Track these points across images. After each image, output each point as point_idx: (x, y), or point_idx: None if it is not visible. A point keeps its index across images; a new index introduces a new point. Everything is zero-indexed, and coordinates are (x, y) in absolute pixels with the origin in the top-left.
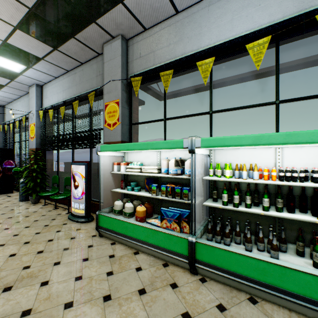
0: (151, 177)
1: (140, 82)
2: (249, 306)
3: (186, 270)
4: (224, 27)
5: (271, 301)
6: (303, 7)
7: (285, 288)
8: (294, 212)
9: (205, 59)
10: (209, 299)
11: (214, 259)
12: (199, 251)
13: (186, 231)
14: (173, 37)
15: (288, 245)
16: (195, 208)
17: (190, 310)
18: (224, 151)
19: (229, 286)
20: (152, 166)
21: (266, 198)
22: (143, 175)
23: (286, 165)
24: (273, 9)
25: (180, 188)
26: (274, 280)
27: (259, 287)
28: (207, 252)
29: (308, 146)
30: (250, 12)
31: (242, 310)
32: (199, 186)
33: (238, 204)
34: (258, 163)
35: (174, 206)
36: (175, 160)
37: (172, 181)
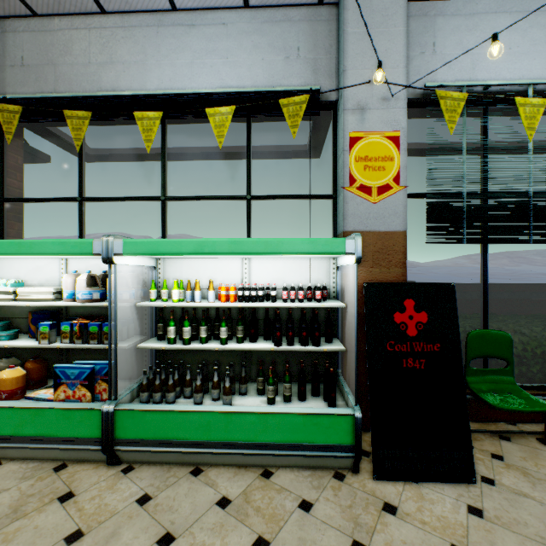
0: (48, 309)
1: (18, 116)
2: (188, 482)
3: (101, 464)
4: (182, 69)
5: (220, 463)
6: (274, 83)
7: (232, 440)
8: (256, 341)
9: (149, 112)
10: (129, 494)
11: (144, 430)
12: (122, 424)
13: (106, 397)
14: (96, 52)
15: (254, 384)
16: (115, 355)
17: (85, 524)
18: (180, 262)
19: (169, 464)
20: (46, 287)
21: (224, 326)
22: (20, 305)
23: (254, 281)
24: (243, 71)
25: (99, 324)
26: (220, 434)
27: (203, 450)
28: (135, 422)
29: (275, 258)
30: (216, 63)
31: (176, 490)
32: (142, 318)
33: (189, 340)
34: (223, 279)
35: (96, 358)
36: (88, 276)
37: (91, 314)
